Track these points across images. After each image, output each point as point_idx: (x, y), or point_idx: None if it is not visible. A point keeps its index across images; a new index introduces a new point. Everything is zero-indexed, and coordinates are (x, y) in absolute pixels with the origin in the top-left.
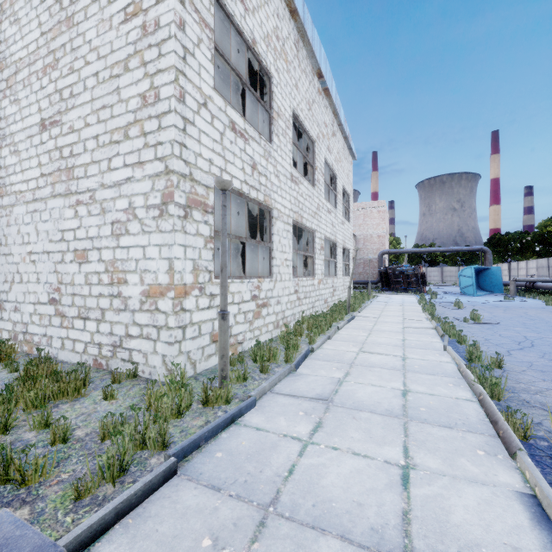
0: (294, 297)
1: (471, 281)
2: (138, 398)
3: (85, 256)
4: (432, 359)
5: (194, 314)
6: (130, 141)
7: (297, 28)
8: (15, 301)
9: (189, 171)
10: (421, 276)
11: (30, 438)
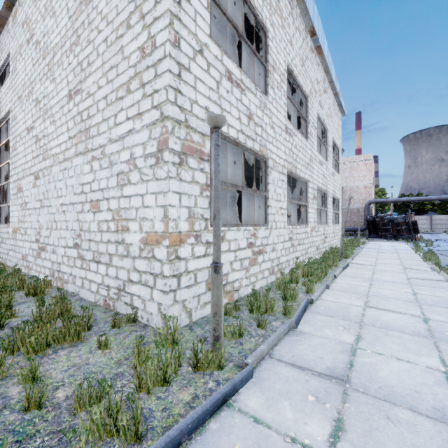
0: (288, 244)
1: None
2: (131, 349)
3: (98, 206)
4: None
5: (189, 262)
6: (131, 95)
7: None
8: (53, 244)
9: (184, 117)
10: (412, 224)
11: (13, 395)
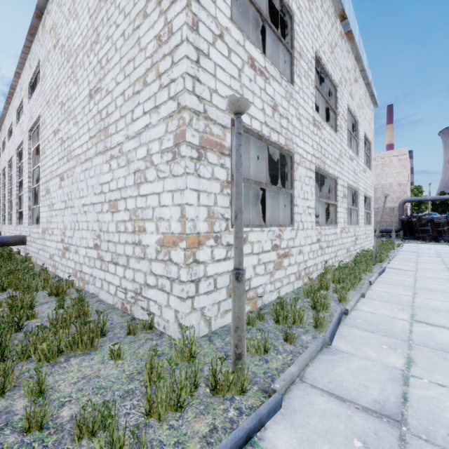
0: (316, 246)
1: None
2: (144, 361)
3: (116, 206)
4: None
5: (209, 266)
6: (148, 88)
7: None
8: (75, 245)
9: (203, 108)
10: None
11: (18, 410)
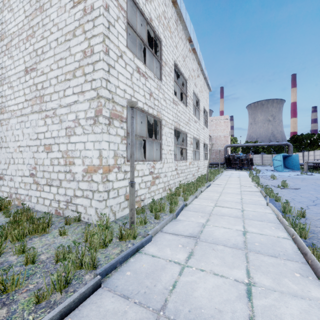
0: (175, 172)
1: (280, 163)
2: (80, 234)
3: (50, 148)
4: (260, 211)
5: (114, 183)
6: (76, 79)
7: (176, 12)
8: (10, 175)
9: (111, 96)
10: (250, 160)
11: (13, 260)
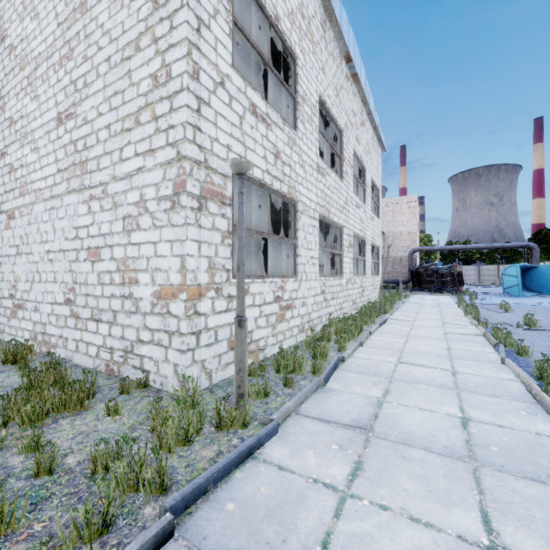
0: (321, 298)
1: (516, 281)
2: (145, 414)
3: (98, 254)
4: (489, 374)
5: (210, 318)
6: (141, 128)
7: (323, 7)
8: (35, 301)
9: (204, 157)
10: (457, 275)
11: (16, 464)
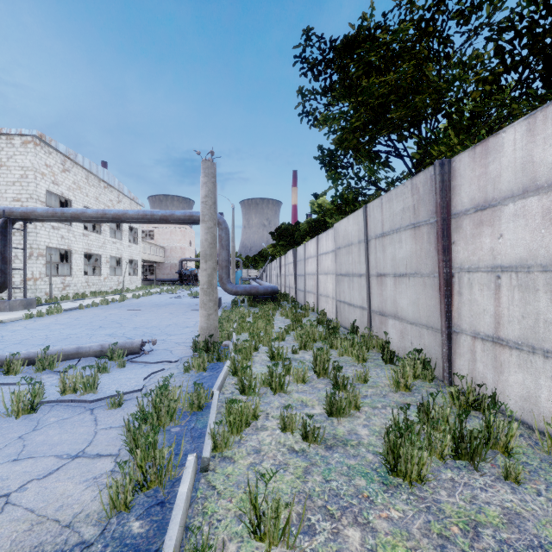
0: (86, 284)
1: None
2: None
3: None
4: None
5: (40, 286)
6: (16, 237)
7: (87, 171)
8: None
9: (38, 246)
10: (195, 276)
11: None
